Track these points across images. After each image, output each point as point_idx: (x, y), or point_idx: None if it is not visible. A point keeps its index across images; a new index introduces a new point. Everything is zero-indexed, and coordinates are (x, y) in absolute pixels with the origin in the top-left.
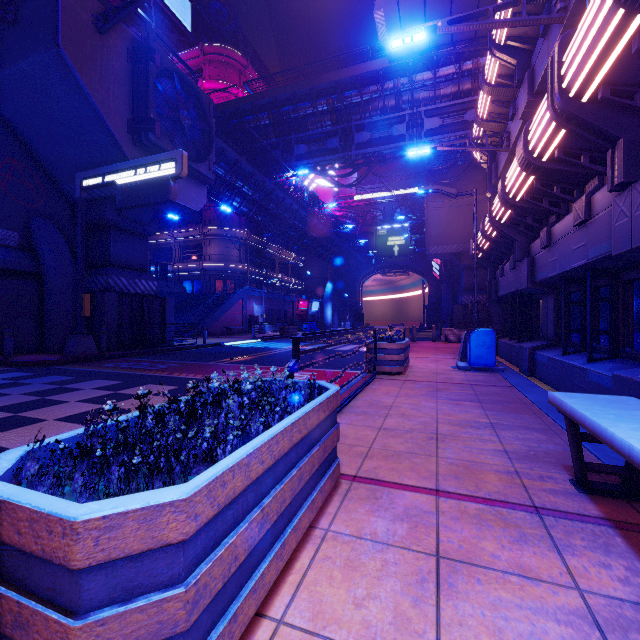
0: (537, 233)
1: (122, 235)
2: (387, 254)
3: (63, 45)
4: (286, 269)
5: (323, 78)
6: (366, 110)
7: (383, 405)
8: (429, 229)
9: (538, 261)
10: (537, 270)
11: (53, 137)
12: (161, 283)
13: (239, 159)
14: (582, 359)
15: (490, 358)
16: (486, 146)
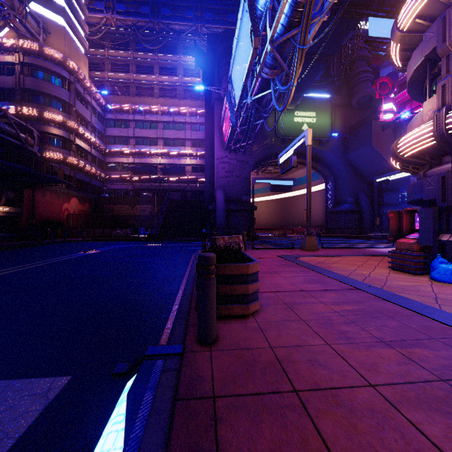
0: None
1: (388, 192)
2: None
3: (372, 143)
4: None
5: None
6: None
7: None
8: None
9: None
10: None
11: (365, 166)
12: (404, 206)
13: None
14: None
15: None
16: None
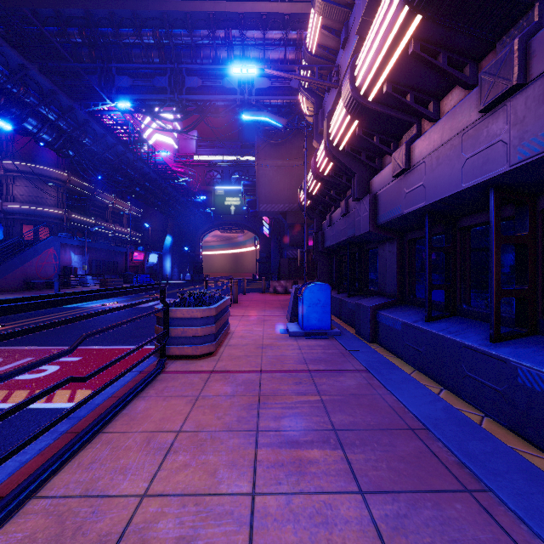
0: (379, 165)
1: None
2: (225, 212)
3: None
4: (121, 220)
5: (148, 4)
6: (197, 55)
7: (94, 537)
8: (260, 187)
9: (384, 197)
10: (382, 209)
11: None
12: None
13: (26, 65)
14: (470, 333)
15: (325, 319)
16: (316, 77)
